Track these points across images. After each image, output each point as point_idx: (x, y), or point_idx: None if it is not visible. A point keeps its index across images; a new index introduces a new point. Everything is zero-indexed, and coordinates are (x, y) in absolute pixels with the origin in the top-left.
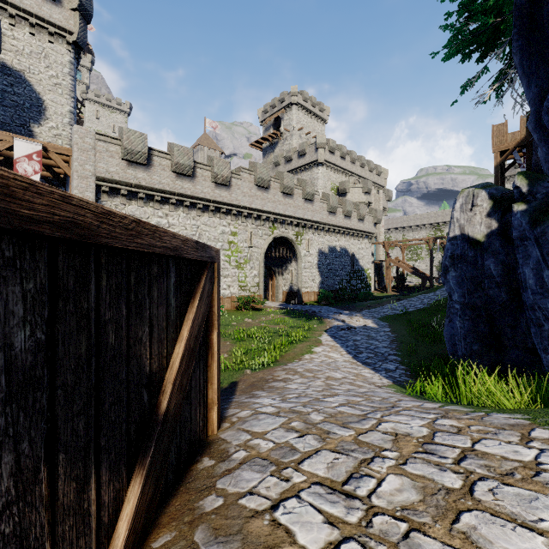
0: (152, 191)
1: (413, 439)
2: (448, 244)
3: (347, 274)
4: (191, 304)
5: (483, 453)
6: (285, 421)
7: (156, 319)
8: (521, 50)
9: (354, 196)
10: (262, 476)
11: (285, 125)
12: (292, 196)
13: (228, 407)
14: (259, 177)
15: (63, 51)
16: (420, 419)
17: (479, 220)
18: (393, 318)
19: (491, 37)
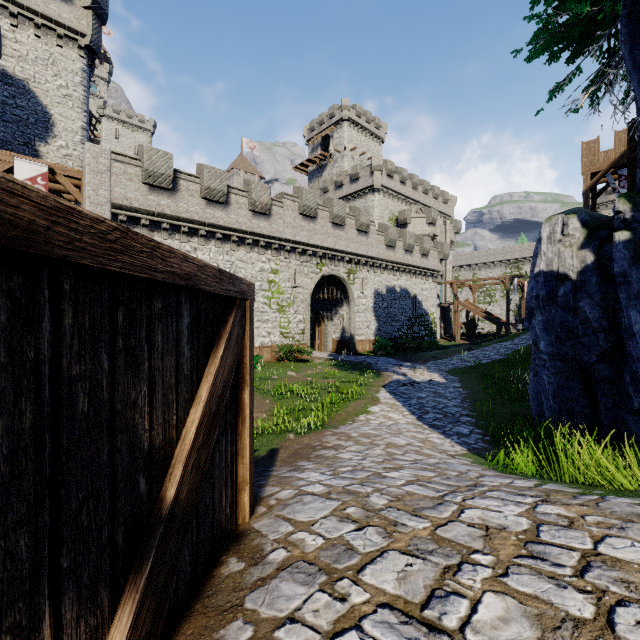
0: (178, 221)
1: (510, 535)
2: (532, 281)
3: (408, 319)
4: (214, 354)
5: (613, 559)
6: (337, 506)
7: (160, 374)
8: (631, 36)
9: (416, 228)
10: (308, 591)
11: (335, 145)
12: (344, 226)
13: (265, 484)
14: (304, 205)
15: (73, 57)
16: (515, 505)
17: (571, 252)
18: (463, 371)
19: (585, 31)
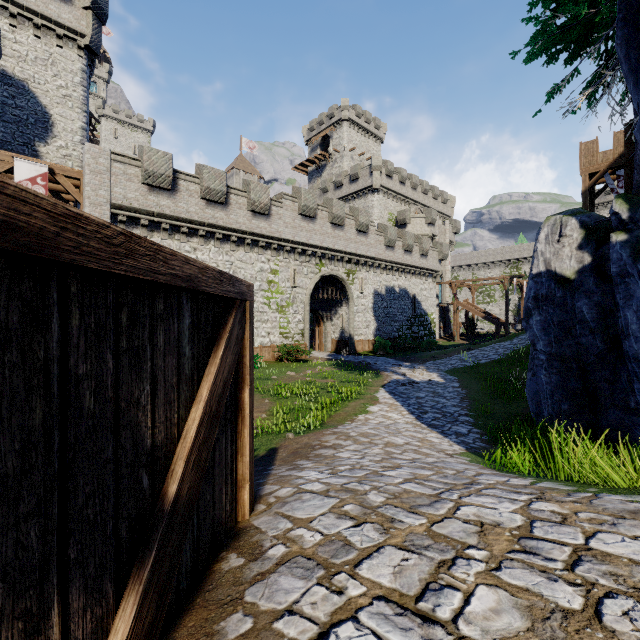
0: (177, 221)
1: (504, 531)
2: (530, 282)
3: (408, 319)
4: (214, 354)
5: (603, 553)
6: (336, 504)
7: (162, 373)
8: (627, 39)
9: (416, 228)
10: (307, 585)
11: (334, 145)
12: (343, 227)
13: (265, 483)
14: (304, 205)
15: (73, 57)
16: (510, 502)
17: (569, 253)
18: (462, 371)
19: (583, 33)
